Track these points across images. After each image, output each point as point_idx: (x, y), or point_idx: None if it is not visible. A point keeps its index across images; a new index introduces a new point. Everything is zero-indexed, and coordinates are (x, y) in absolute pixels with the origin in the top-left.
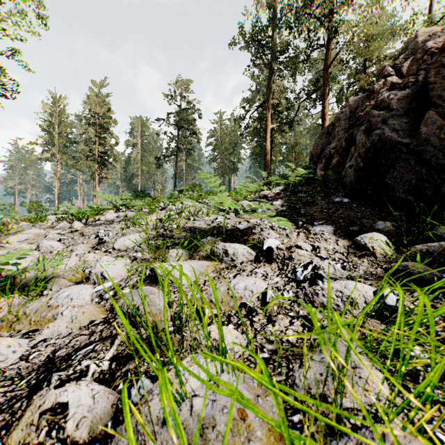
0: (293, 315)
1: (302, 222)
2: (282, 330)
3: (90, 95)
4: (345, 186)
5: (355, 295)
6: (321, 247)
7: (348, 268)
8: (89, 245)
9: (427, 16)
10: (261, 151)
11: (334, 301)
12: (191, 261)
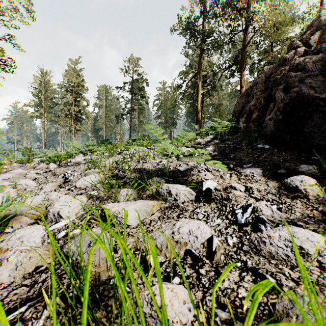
0: (240, 266)
1: (232, 164)
2: (233, 288)
3: (68, 70)
4: (266, 135)
5: (307, 245)
6: (254, 188)
7: (284, 209)
8: (57, 183)
9: (319, 8)
10: (193, 110)
11: (283, 251)
12: (138, 201)
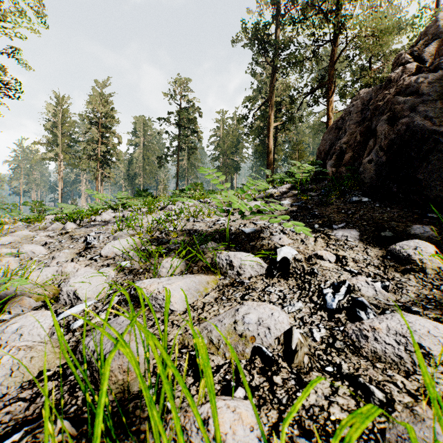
0: (332, 371)
1: (317, 224)
2: (323, 406)
3: (93, 95)
4: (364, 184)
5: (428, 342)
6: (348, 258)
7: (392, 288)
8: (75, 250)
9: (434, 10)
10: (263, 150)
11: (394, 350)
12: (187, 276)
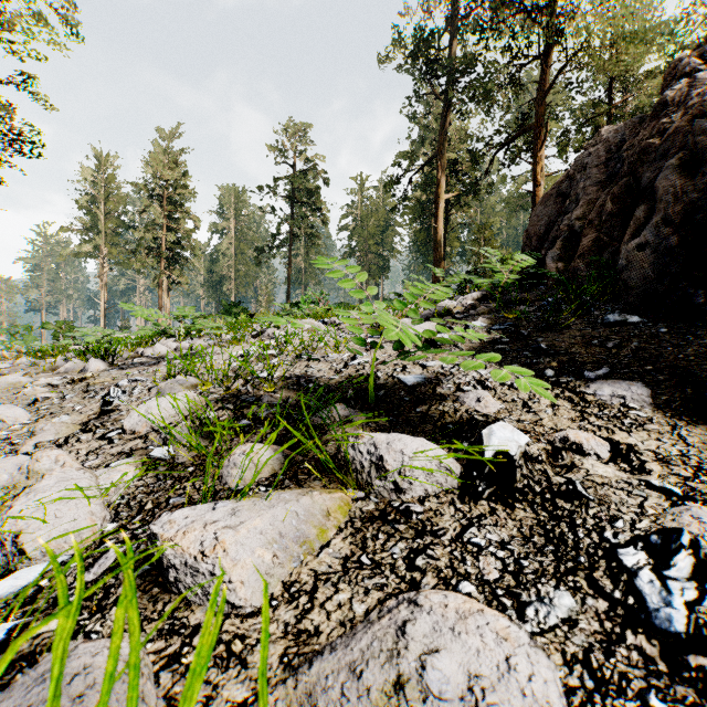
0: None
1: (550, 369)
2: None
3: (155, 152)
4: (627, 289)
5: None
6: (643, 451)
7: None
8: (81, 416)
9: None
10: (427, 239)
11: None
12: (279, 497)
